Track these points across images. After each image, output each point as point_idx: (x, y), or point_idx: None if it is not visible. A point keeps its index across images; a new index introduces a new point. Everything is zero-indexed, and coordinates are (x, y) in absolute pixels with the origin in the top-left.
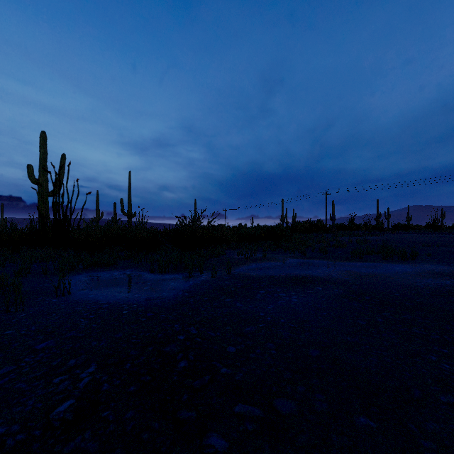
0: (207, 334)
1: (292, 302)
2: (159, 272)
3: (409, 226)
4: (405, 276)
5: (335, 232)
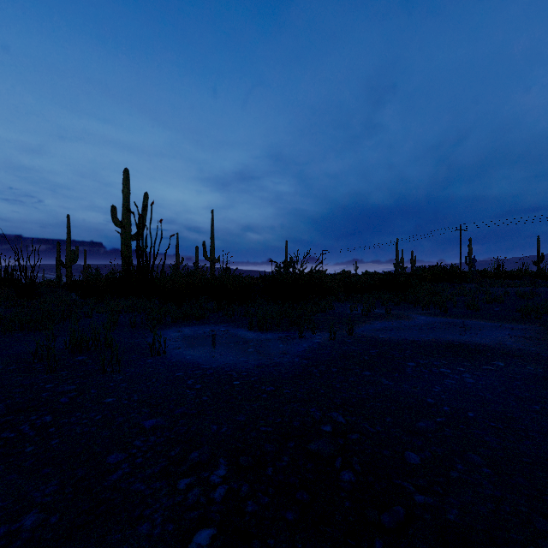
0: (363, 428)
1: (468, 384)
2: (259, 329)
3: None
4: None
5: (477, 281)
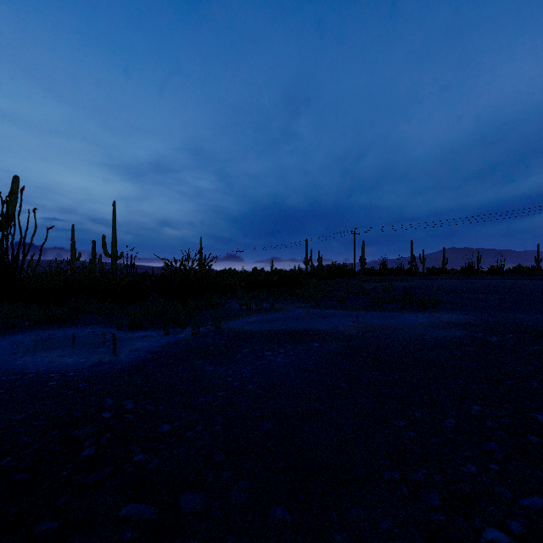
0: (144, 409)
1: (275, 362)
2: (129, 328)
3: (444, 271)
4: (417, 327)
5: (362, 277)
